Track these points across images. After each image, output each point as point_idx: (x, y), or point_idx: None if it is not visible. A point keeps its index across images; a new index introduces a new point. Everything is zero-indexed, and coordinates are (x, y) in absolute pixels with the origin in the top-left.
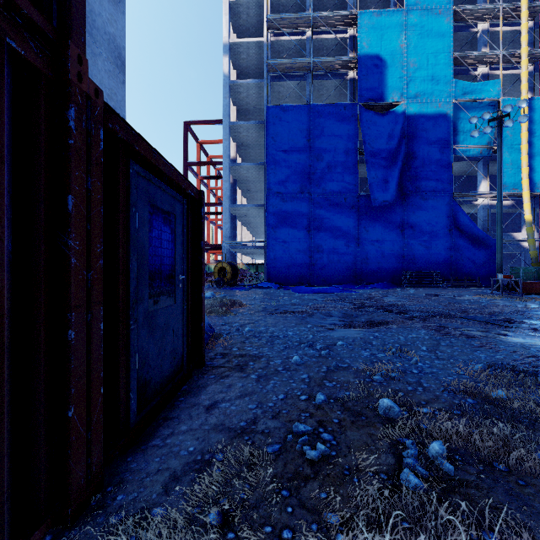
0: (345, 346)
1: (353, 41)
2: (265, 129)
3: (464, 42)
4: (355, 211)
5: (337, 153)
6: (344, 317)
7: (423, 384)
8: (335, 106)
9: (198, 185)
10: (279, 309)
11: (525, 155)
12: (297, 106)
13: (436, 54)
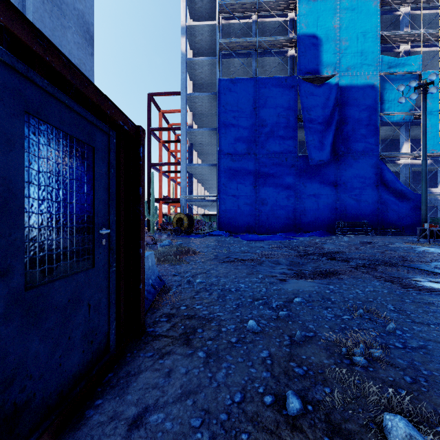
0: (303, 304)
1: (293, 23)
2: (217, 99)
3: (388, 24)
4: (295, 169)
5: (279, 119)
6: (291, 265)
7: (422, 370)
8: (277, 79)
9: (160, 148)
10: (230, 257)
11: None
12: (244, 79)
13: (365, 33)
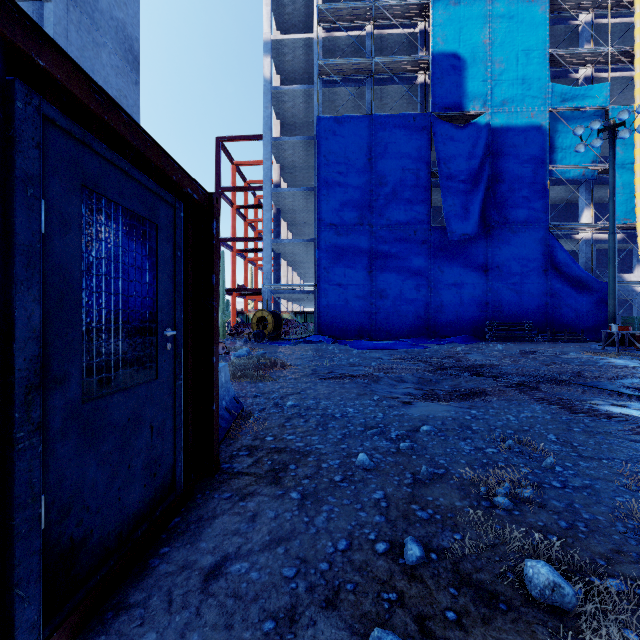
0: (433, 433)
1: (425, 37)
2: (315, 146)
3: (562, 38)
4: (427, 247)
5: (404, 175)
6: (421, 383)
7: (582, 513)
8: (402, 117)
9: (234, 216)
10: (334, 371)
11: (639, 177)
12: (355, 117)
13: (528, 51)
